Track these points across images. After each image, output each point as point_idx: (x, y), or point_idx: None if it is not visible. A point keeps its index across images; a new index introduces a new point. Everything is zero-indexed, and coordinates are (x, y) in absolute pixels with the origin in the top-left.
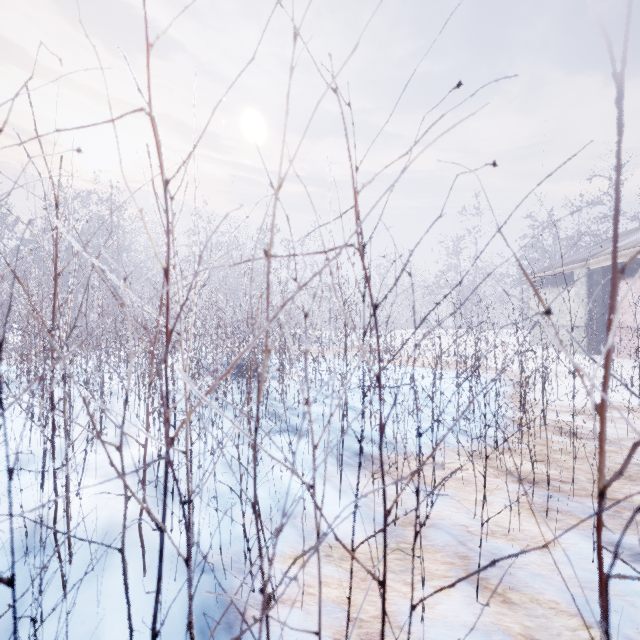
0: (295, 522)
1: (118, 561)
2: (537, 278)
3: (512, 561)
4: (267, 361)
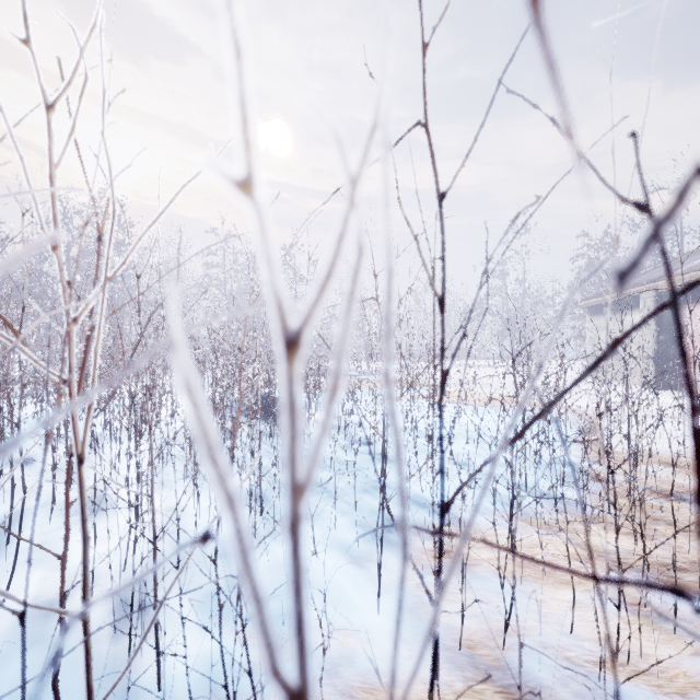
0: (314, 642)
1: None
2: (596, 303)
3: None
4: None
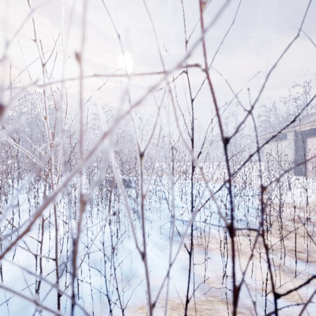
0: (143, 281)
1: (27, 314)
2: (268, 137)
3: (280, 311)
4: (82, 219)
